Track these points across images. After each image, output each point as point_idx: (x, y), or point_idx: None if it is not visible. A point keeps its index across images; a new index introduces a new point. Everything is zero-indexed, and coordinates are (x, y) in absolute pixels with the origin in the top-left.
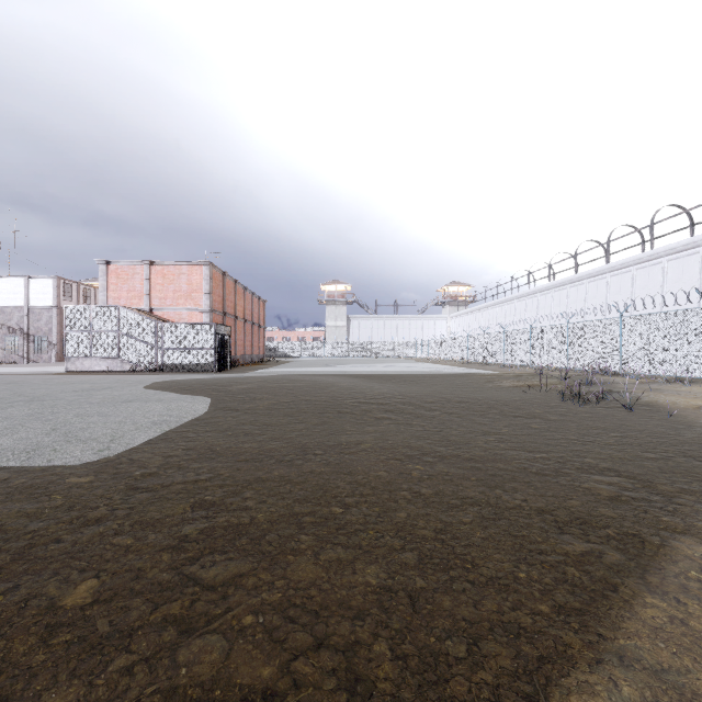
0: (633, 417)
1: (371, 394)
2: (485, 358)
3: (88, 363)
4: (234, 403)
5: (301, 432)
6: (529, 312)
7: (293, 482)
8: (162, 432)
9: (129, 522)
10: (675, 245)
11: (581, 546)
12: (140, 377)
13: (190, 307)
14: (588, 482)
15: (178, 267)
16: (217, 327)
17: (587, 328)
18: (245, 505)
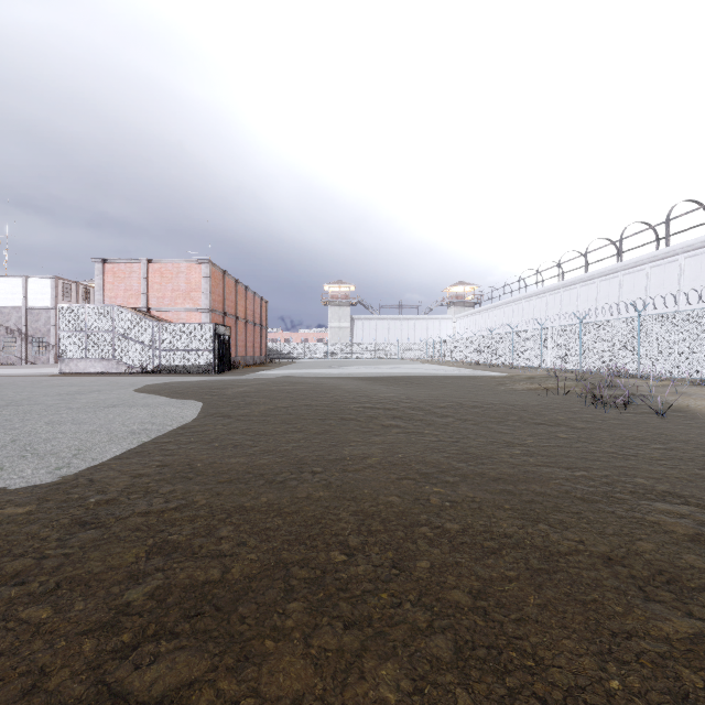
0: (668, 424)
1: (376, 398)
2: (493, 359)
3: (82, 365)
4: (227, 408)
5: (298, 443)
6: (537, 312)
7: (284, 512)
8: (139, 444)
9: (57, 579)
10: (692, 241)
11: (684, 624)
12: (134, 379)
13: (188, 307)
14: (652, 512)
15: (176, 265)
16: (216, 327)
17: (602, 328)
18: (218, 548)
